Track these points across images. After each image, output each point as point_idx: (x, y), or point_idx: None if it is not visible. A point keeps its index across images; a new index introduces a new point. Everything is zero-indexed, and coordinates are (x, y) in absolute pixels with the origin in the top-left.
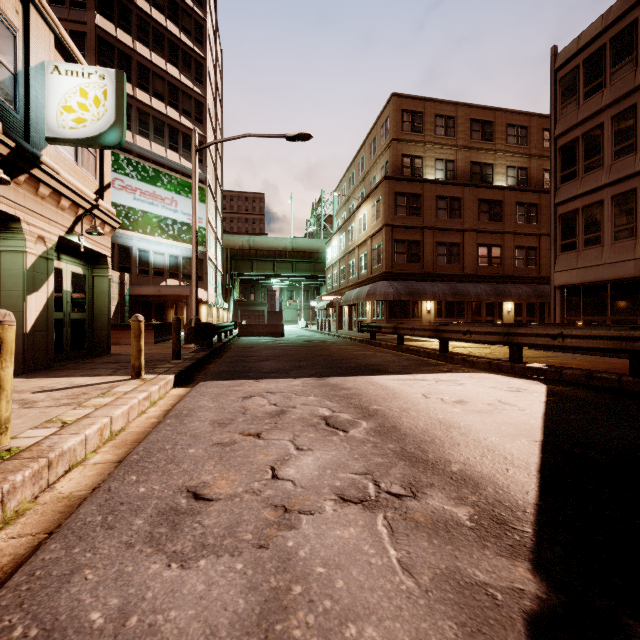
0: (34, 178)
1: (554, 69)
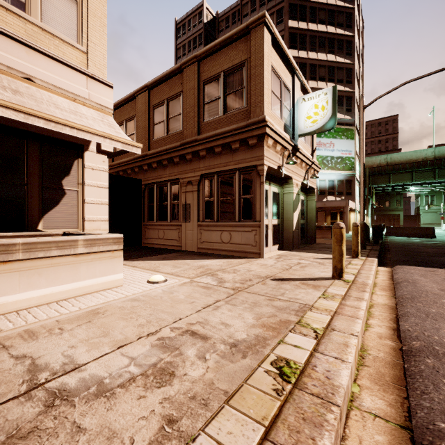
0: (296, 157)
1: None
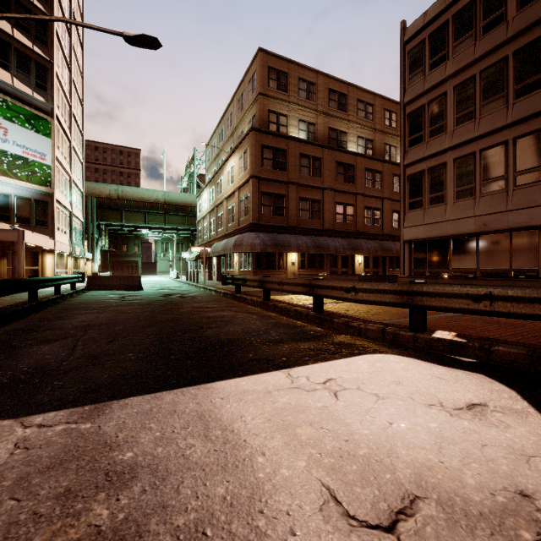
0: None
1: (403, 42)
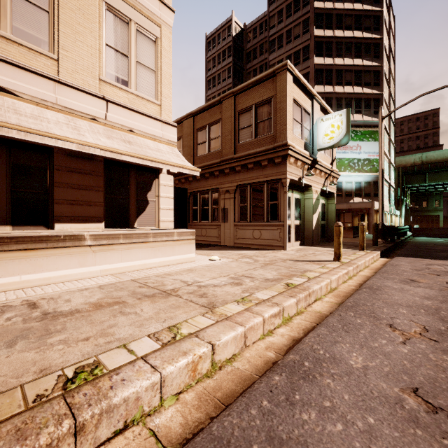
0: (315, 168)
1: None
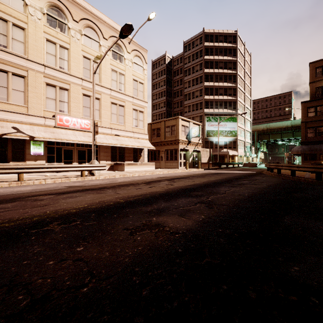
0: (190, 144)
1: None
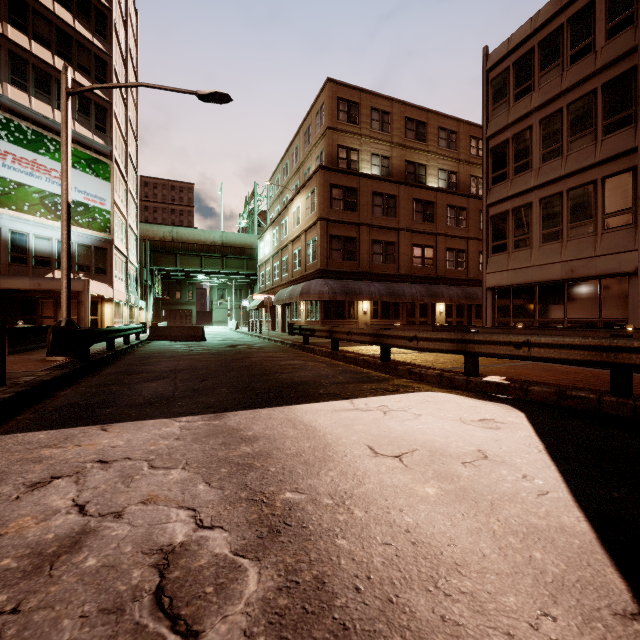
0: None
1: (486, 69)
